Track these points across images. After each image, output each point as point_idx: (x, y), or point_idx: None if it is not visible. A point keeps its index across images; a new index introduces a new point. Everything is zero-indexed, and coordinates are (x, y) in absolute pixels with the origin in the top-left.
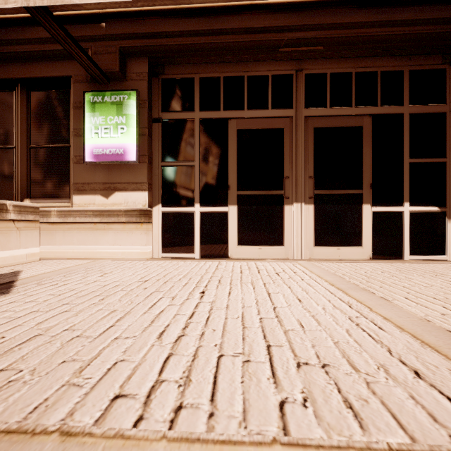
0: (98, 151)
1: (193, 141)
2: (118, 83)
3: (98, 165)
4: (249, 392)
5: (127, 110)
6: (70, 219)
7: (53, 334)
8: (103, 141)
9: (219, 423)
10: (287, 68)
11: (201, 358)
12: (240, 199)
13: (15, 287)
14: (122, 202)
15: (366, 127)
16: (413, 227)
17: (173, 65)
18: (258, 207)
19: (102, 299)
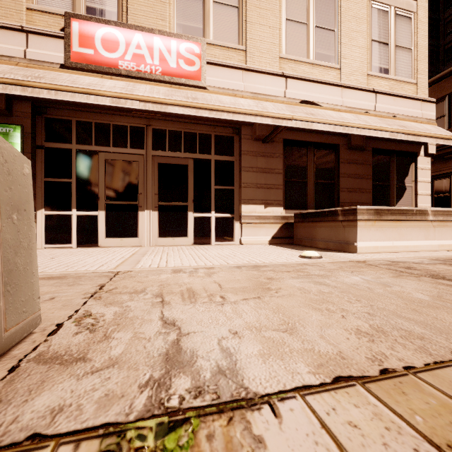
0: None
1: (71, 165)
2: (5, 117)
3: None
4: (39, 270)
5: (13, 139)
6: None
7: None
8: None
9: None
10: (140, 123)
11: None
12: (107, 207)
13: None
14: None
15: (190, 165)
16: (217, 226)
17: (54, 108)
18: (120, 212)
19: None
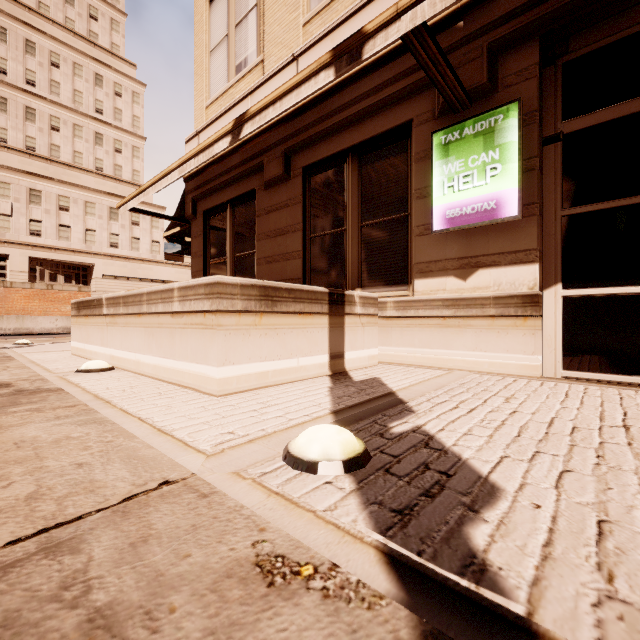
0: (453, 212)
1: None
2: (483, 102)
3: (450, 234)
4: None
5: (503, 137)
6: (410, 312)
7: (636, 528)
8: (462, 197)
9: None
10: None
11: None
12: None
13: (407, 402)
14: (489, 285)
15: None
16: None
17: (587, 28)
18: None
19: (601, 457)
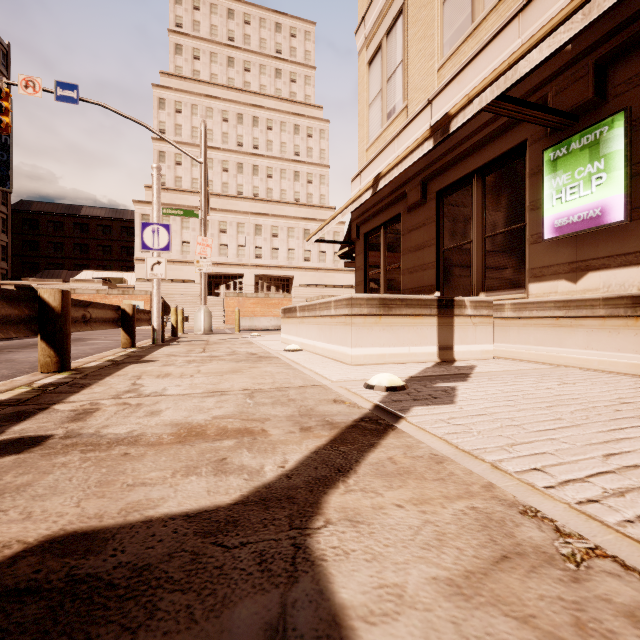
0: (560, 221)
1: None
2: (592, 114)
3: (561, 241)
4: None
5: (607, 147)
6: (525, 313)
7: (495, 417)
8: (568, 207)
9: (634, 528)
10: None
11: None
12: None
13: (470, 378)
14: (598, 287)
15: None
16: None
17: None
18: None
19: (549, 406)
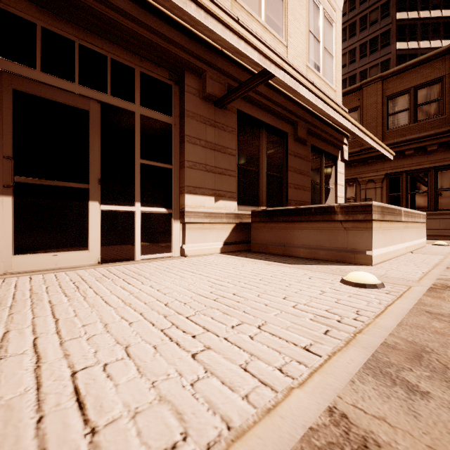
0: None
1: None
2: None
3: None
4: None
5: None
6: None
7: None
8: None
9: None
10: None
11: None
12: None
13: None
14: None
15: (94, 113)
16: (144, 227)
17: None
18: None
19: None
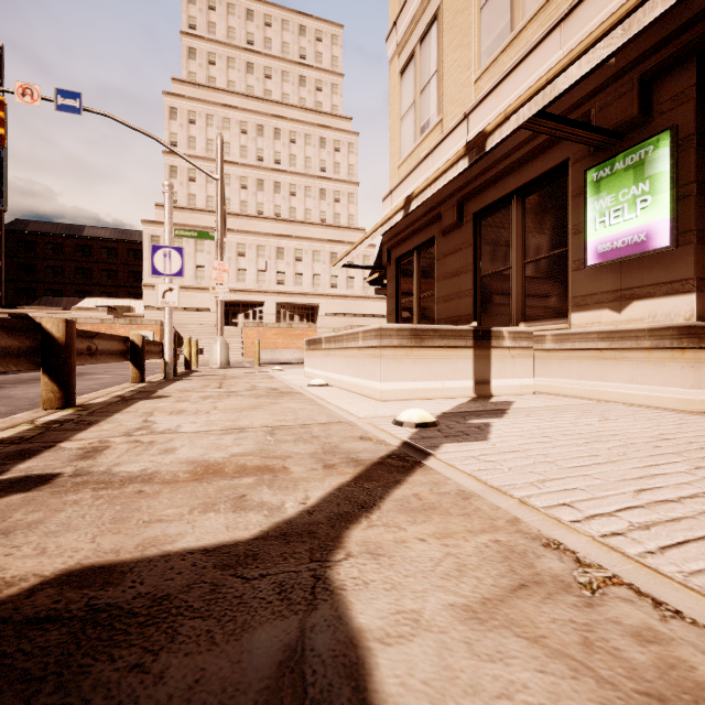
0: (604, 247)
1: None
2: (637, 132)
3: (604, 267)
4: None
5: (653, 168)
6: (567, 345)
7: (529, 454)
8: (612, 231)
9: (654, 559)
10: None
11: (681, 524)
12: None
13: (506, 414)
14: (643, 317)
15: None
16: None
17: None
18: None
19: (587, 443)
